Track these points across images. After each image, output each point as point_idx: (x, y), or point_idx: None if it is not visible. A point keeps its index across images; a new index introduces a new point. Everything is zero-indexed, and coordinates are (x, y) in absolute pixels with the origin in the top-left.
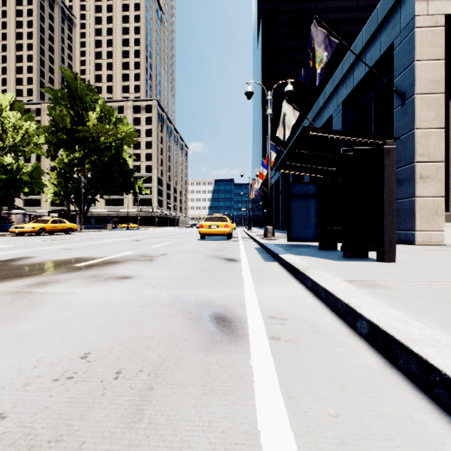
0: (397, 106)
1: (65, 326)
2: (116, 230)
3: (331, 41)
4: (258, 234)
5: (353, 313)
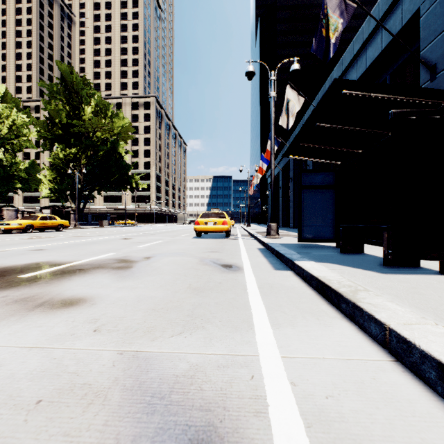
0: (424, 81)
1: None
2: (112, 226)
3: (348, 5)
4: (259, 231)
5: None
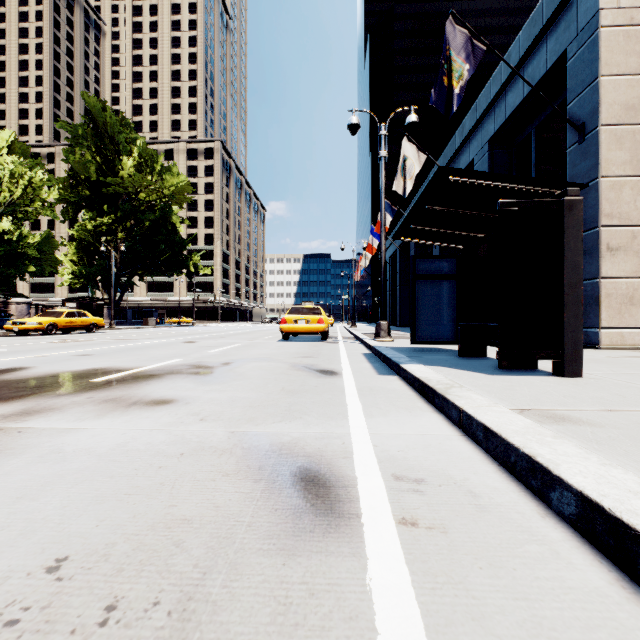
0: (572, 143)
1: (39, 497)
2: (162, 326)
3: (475, 47)
4: (367, 332)
5: (543, 473)
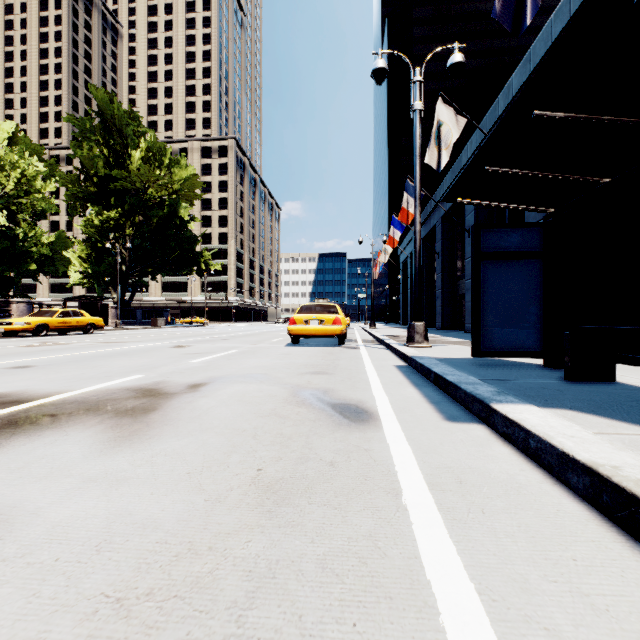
0: None
1: None
2: (171, 326)
3: None
4: (390, 334)
5: None
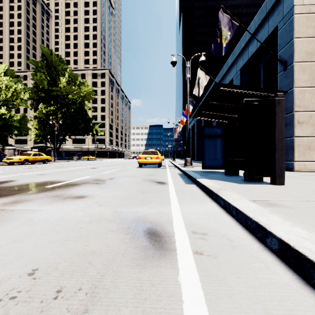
0: (280, 71)
1: (23, 241)
2: (80, 160)
3: (233, 24)
4: (180, 163)
5: (263, 230)
